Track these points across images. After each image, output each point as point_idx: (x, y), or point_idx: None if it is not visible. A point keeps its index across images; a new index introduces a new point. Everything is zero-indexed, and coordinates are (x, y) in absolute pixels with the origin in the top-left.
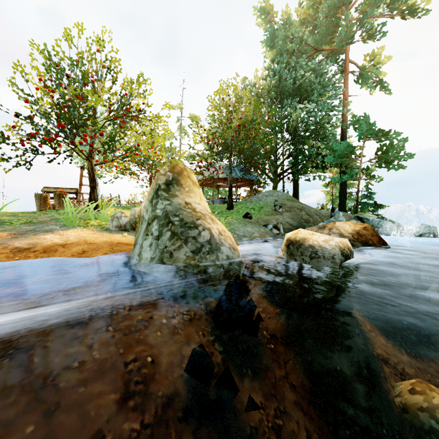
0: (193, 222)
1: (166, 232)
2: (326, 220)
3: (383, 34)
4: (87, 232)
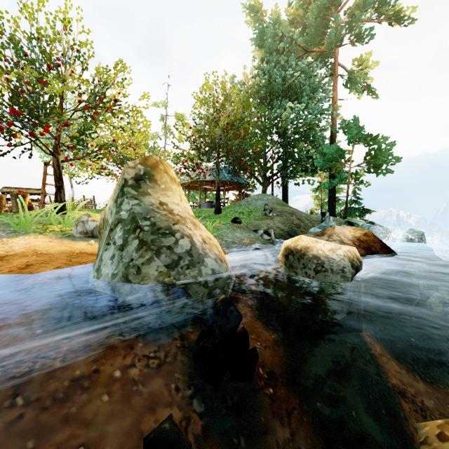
0: (168, 227)
1: (132, 240)
2: (317, 225)
3: (371, 39)
4: (42, 239)
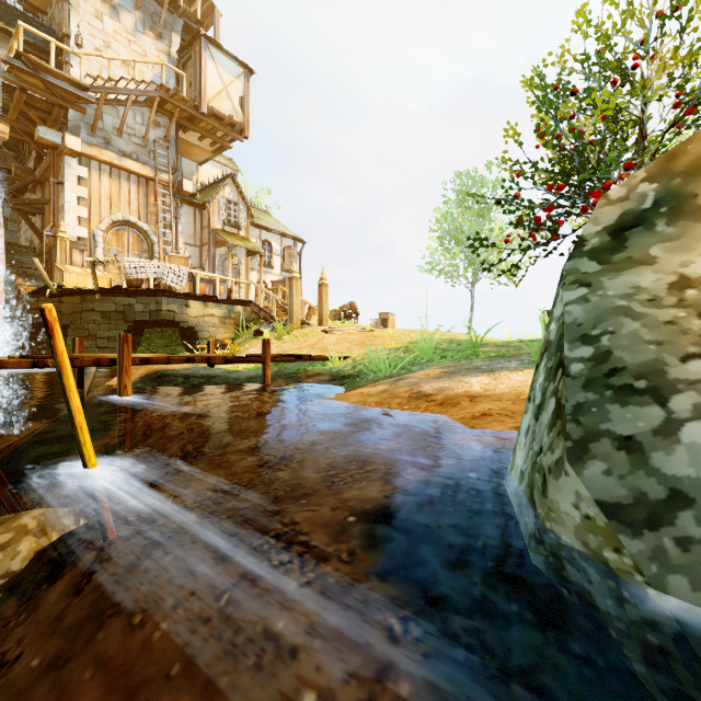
0: (649, 368)
1: (548, 397)
2: None
3: None
4: None
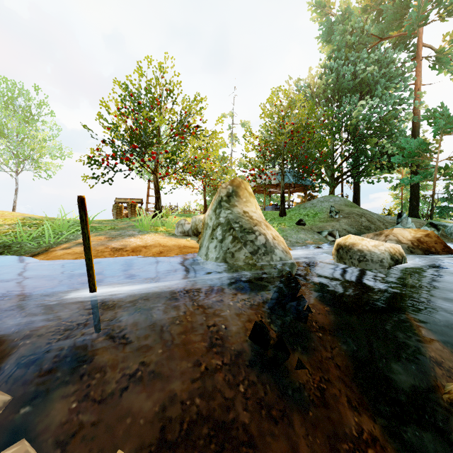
0: (250, 228)
1: (228, 236)
2: (391, 227)
3: None
4: (159, 236)
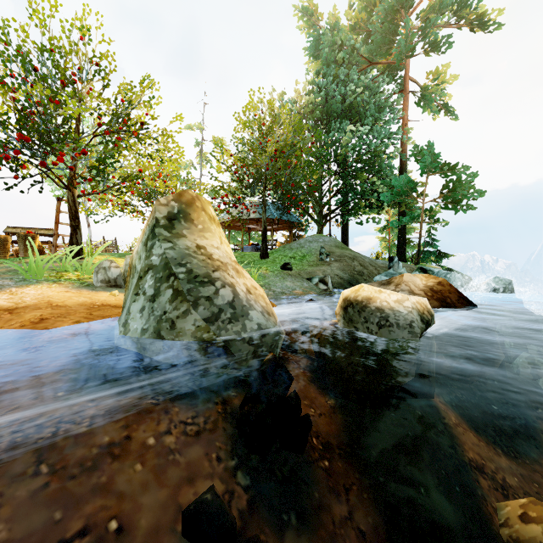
0: (207, 275)
1: (165, 289)
2: (383, 272)
3: (449, 48)
4: (56, 289)
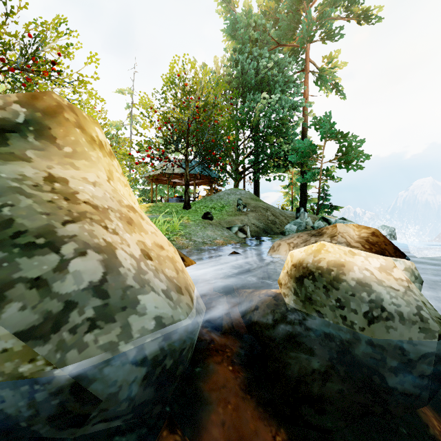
0: (45, 230)
1: None
2: (292, 221)
3: (341, 36)
4: None
